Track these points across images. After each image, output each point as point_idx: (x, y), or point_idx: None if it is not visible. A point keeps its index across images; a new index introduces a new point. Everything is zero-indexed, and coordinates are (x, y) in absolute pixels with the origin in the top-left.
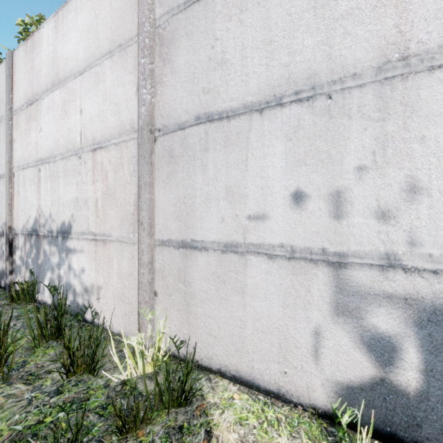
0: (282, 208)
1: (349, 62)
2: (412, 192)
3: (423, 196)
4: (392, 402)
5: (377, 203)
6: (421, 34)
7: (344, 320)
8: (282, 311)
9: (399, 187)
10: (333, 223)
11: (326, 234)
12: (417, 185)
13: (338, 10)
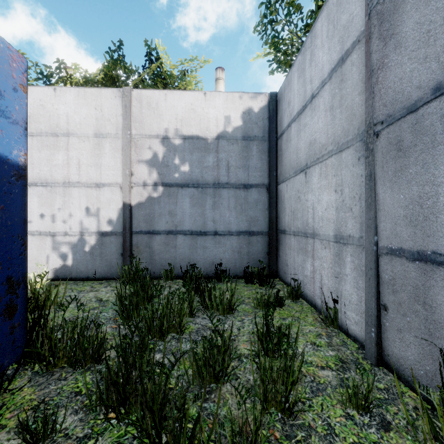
0: (37, 219)
1: (56, 179)
2: (71, 216)
3: (73, 217)
4: (66, 270)
5: (63, 218)
6: (72, 178)
7: (55, 251)
8: (37, 252)
9: (68, 214)
10: (52, 224)
11: (50, 227)
12: (72, 214)
13: (54, 163)
